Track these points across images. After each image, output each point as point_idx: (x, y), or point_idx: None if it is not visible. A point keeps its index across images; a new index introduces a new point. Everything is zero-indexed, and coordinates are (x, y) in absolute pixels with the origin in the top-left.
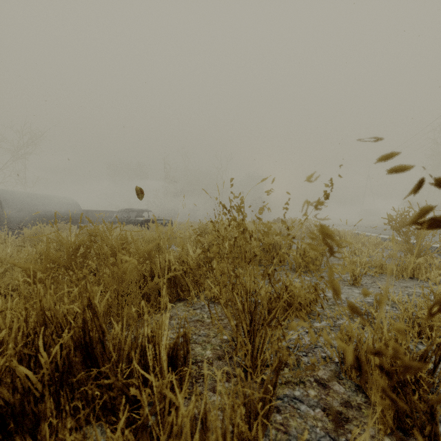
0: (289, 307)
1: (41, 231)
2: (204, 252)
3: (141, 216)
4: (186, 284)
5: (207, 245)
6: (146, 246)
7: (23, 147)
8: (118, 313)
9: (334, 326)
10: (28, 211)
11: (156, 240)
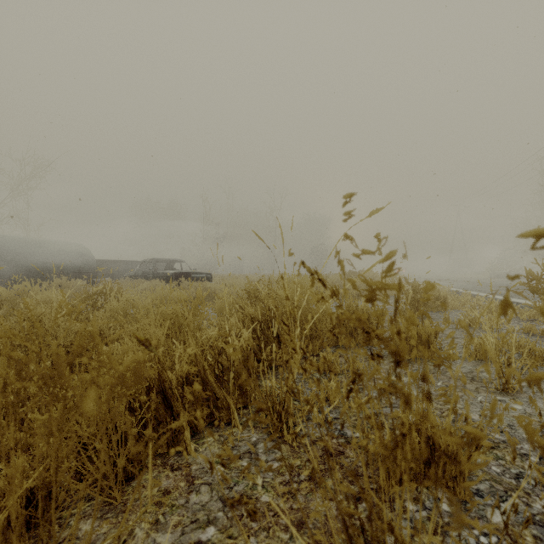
0: (426, 466)
1: (26, 291)
2: (254, 330)
3: (172, 268)
4: (224, 398)
5: (258, 319)
6: (162, 322)
7: (24, 180)
8: (44, 539)
9: (535, 522)
10: (23, 262)
11: (177, 313)
